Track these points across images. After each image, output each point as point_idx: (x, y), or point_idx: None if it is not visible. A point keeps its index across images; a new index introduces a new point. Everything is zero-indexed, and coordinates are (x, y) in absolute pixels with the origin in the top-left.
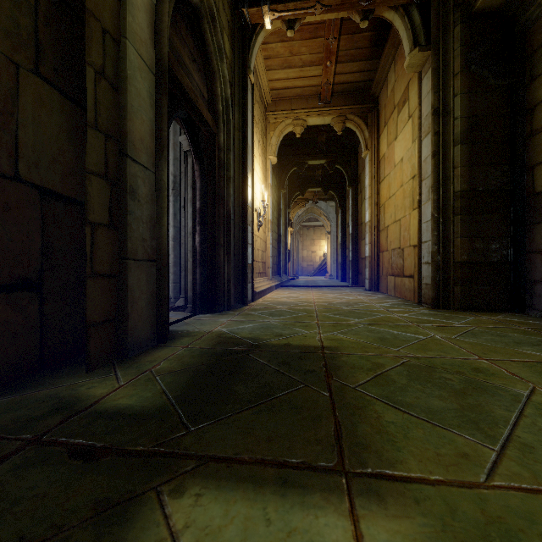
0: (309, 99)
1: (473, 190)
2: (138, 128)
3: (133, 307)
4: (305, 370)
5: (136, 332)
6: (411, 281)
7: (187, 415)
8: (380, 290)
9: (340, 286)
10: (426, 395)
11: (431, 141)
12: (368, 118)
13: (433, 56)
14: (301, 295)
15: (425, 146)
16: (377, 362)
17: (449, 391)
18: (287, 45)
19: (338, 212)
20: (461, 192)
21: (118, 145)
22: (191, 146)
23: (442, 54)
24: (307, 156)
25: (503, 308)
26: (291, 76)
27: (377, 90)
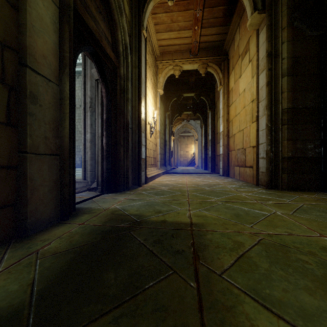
0: (184, 53)
1: (295, 108)
2: (40, 45)
3: (33, 193)
4: (175, 250)
5: (37, 213)
6: (250, 170)
7: (36, 325)
8: (229, 175)
9: (203, 173)
10: (293, 287)
11: (266, 74)
12: (222, 65)
13: (267, 16)
14: (179, 179)
15: (261, 79)
16: (237, 241)
17: (313, 280)
18: (169, 15)
19: (202, 127)
20: (287, 109)
21: (17, 56)
22: (99, 74)
23: (273, 15)
24: (183, 91)
25: (316, 189)
26: (172, 37)
27: (227, 46)
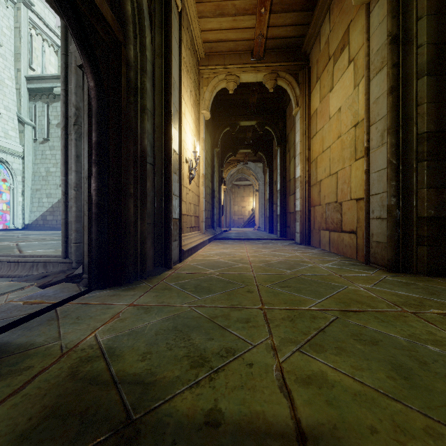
0: (242, 55)
1: (442, 132)
2: None
3: None
4: None
5: None
6: (352, 237)
7: None
8: (311, 243)
9: (270, 239)
10: None
11: (388, 74)
12: (299, 75)
13: None
14: (235, 250)
15: (376, 84)
16: None
17: None
18: None
19: (265, 172)
20: (428, 133)
21: None
22: (79, 48)
23: None
24: (239, 117)
25: None
26: (224, 27)
27: (308, 47)
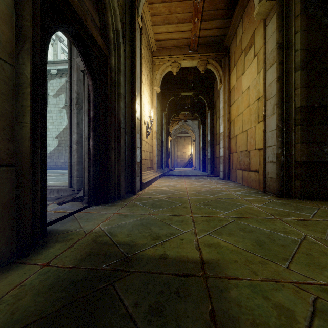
0: (182, 48)
1: (310, 106)
2: None
3: None
4: None
5: None
6: (256, 174)
7: None
8: (231, 179)
9: (202, 176)
10: None
11: (276, 68)
12: (222, 62)
13: (278, 3)
14: (177, 183)
15: (270, 74)
16: (280, 305)
17: None
18: (167, 5)
19: (200, 127)
20: (301, 107)
21: None
22: (84, 63)
23: (285, 2)
24: (181, 89)
25: None
26: (170, 30)
27: (228, 42)
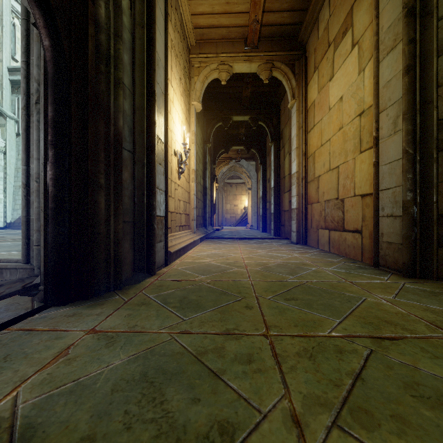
0: (235, 43)
1: None
2: None
3: None
4: None
5: None
6: (356, 237)
7: None
8: (308, 243)
9: (264, 238)
10: None
11: (403, 52)
12: (295, 66)
13: None
14: (228, 251)
15: (387, 66)
16: None
17: None
18: None
19: (258, 169)
20: None
21: None
22: None
23: None
24: (232, 111)
25: None
26: (216, 10)
27: (305, 35)
